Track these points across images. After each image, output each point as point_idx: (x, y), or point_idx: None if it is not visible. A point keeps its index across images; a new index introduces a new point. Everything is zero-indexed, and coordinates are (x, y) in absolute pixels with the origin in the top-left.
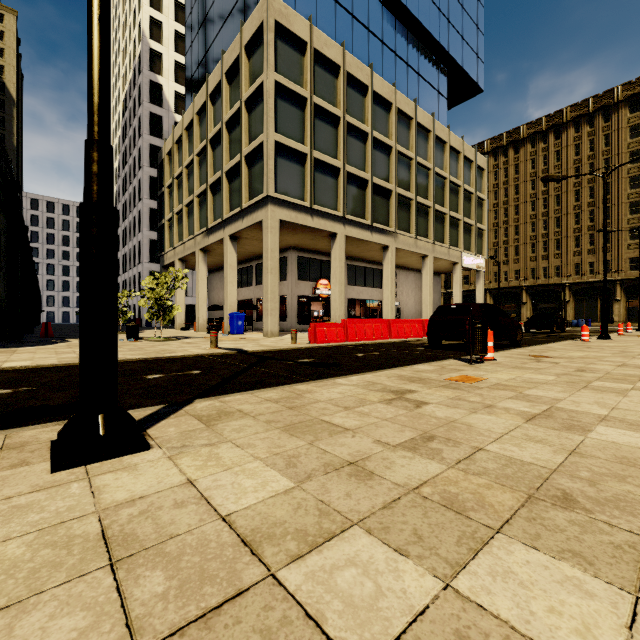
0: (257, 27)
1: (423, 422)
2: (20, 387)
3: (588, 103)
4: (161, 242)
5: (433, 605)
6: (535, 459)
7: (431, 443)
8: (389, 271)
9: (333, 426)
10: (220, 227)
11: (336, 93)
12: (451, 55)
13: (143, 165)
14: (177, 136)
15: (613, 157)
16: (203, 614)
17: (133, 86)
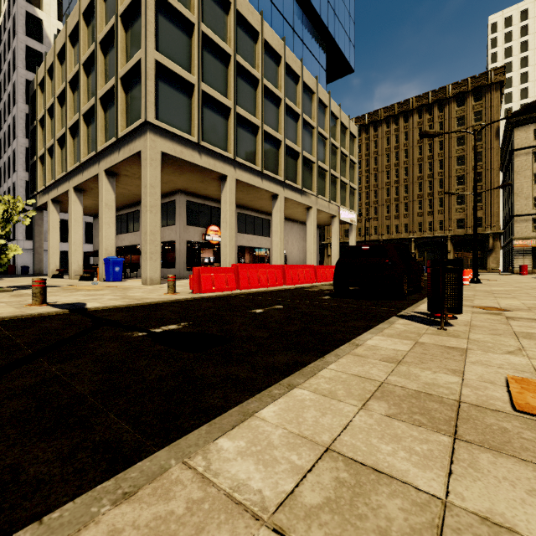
0: None
1: None
2: None
3: (428, 96)
4: (34, 181)
5: None
6: None
7: None
8: (278, 219)
9: None
10: (95, 161)
11: (226, 30)
12: (330, 32)
13: (18, 101)
14: (49, 63)
15: (445, 140)
16: None
17: (8, 17)
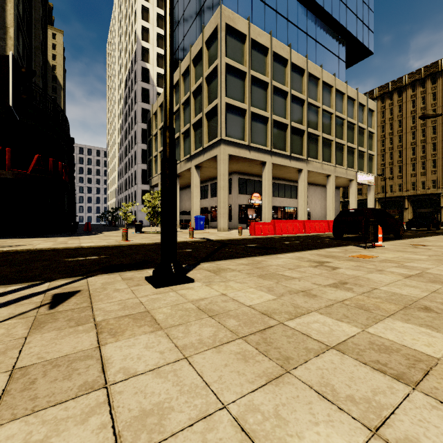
0: (214, 29)
1: (339, 276)
2: (100, 255)
3: None
4: (149, 171)
5: (357, 334)
6: (409, 294)
7: (346, 285)
8: (302, 187)
9: (286, 276)
10: (188, 160)
11: (265, 66)
12: (348, 30)
13: (137, 122)
14: (160, 102)
15: None
16: (259, 330)
17: (131, 71)
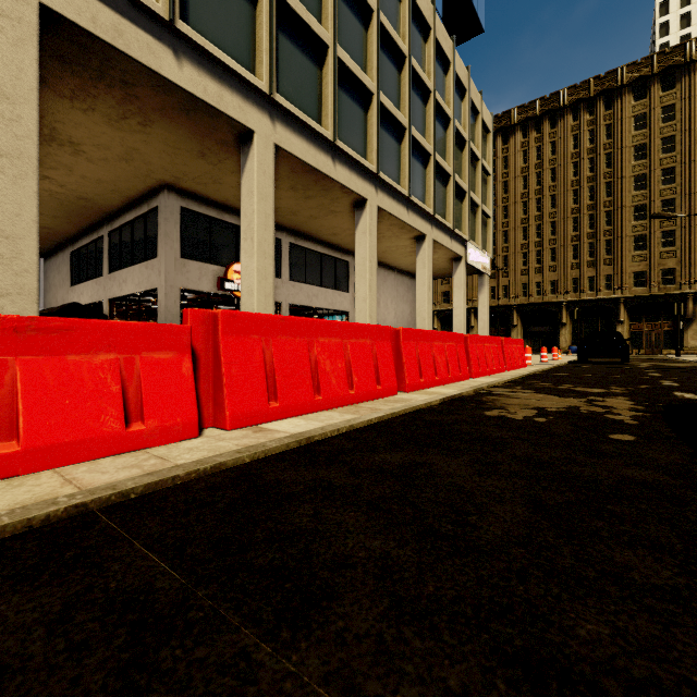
0: None
1: None
2: None
3: (589, 85)
4: None
5: None
6: None
7: None
8: (367, 248)
9: None
10: None
11: None
12: None
13: None
14: None
15: (616, 152)
16: None
17: None
